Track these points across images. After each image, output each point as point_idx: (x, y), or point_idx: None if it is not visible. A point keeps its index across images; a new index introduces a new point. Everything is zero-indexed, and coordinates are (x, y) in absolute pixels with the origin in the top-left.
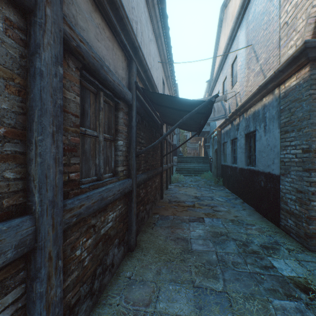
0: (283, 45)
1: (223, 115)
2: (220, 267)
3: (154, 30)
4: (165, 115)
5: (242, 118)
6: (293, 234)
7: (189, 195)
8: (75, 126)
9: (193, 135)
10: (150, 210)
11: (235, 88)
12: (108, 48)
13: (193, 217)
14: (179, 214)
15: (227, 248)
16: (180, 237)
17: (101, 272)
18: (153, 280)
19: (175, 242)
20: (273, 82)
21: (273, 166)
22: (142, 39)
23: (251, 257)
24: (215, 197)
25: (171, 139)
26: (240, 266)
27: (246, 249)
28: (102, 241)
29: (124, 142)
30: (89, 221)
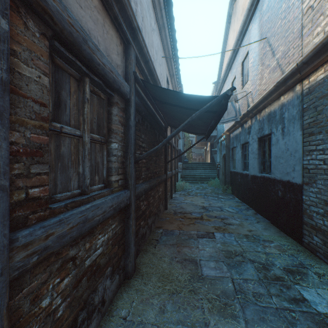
0: (306, 33)
1: (233, 117)
2: (239, 300)
3: (157, 19)
4: (169, 115)
5: (254, 120)
6: (320, 254)
7: (196, 205)
8: (40, 118)
9: (201, 139)
10: (152, 224)
11: (246, 88)
12: (96, 22)
13: (202, 232)
14: (186, 227)
15: (244, 272)
16: (188, 258)
17: (85, 317)
18: (155, 322)
19: (181, 265)
20: (295, 77)
21: (293, 174)
22: (143, 25)
23: (275, 285)
24: (224, 208)
25: (175, 144)
26: (263, 299)
27: (268, 274)
28: (88, 276)
29: (120, 145)
30: (65, 254)
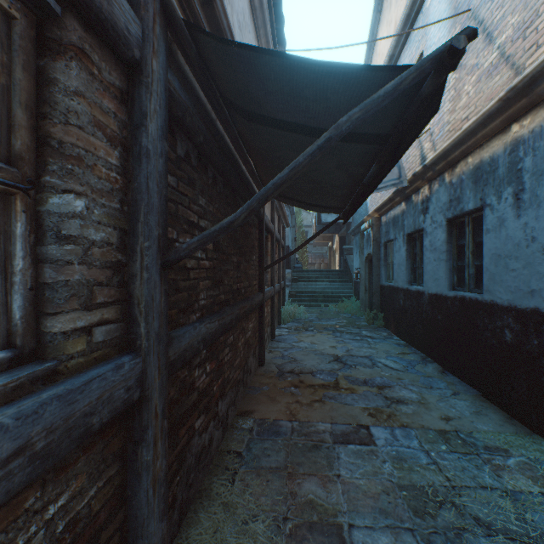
0: None
1: (395, 179)
2: None
3: None
4: (269, 160)
5: (438, 185)
6: None
7: (321, 353)
8: None
9: (333, 221)
10: (230, 409)
11: None
12: None
13: (343, 425)
14: (305, 413)
15: None
16: (318, 520)
17: None
18: None
19: None
20: None
21: None
22: None
23: None
24: (378, 359)
25: (280, 234)
26: None
27: None
28: None
29: (100, 208)
30: None
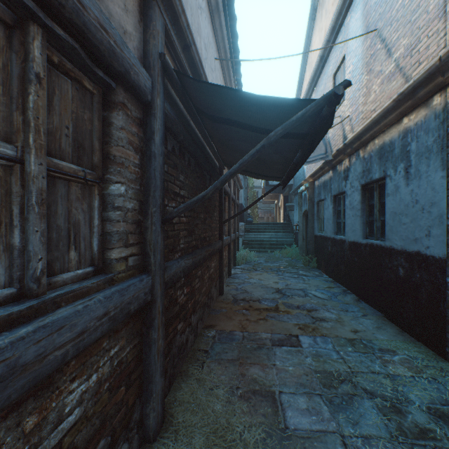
0: None
1: (323, 154)
2: None
3: None
4: (227, 145)
5: (355, 159)
6: None
7: (266, 286)
8: None
9: (275, 186)
10: (199, 322)
11: (341, 111)
12: None
13: (279, 334)
14: (253, 327)
15: (362, 420)
16: (259, 388)
17: None
18: None
19: (248, 404)
20: (432, 82)
21: (428, 241)
22: None
23: None
24: (309, 291)
25: (235, 195)
26: None
27: (404, 424)
28: None
29: (131, 190)
30: None
